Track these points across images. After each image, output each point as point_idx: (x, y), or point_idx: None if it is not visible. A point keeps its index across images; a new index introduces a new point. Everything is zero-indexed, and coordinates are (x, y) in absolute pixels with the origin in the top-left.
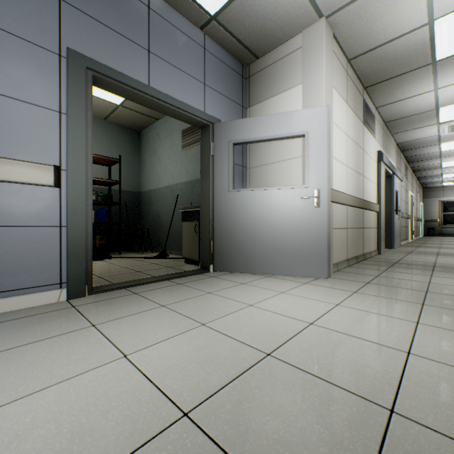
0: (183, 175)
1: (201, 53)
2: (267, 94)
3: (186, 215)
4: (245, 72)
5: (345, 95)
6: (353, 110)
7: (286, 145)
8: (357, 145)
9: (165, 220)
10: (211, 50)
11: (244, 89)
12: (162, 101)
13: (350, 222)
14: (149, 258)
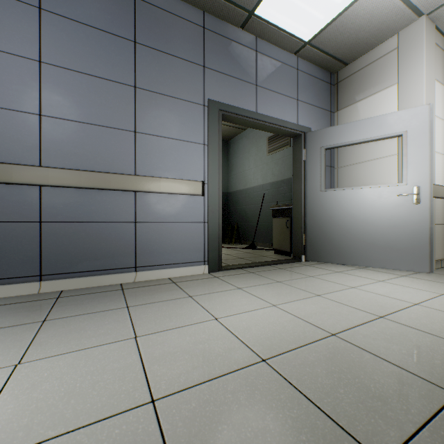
0: (269, 177)
1: (294, 74)
2: (357, 97)
3: (277, 212)
4: (332, 79)
5: None
6: None
7: (379, 144)
8: None
9: (251, 216)
10: (303, 68)
11: (332, 95)
12: (266, 122)
13: None
14: (242, 248)
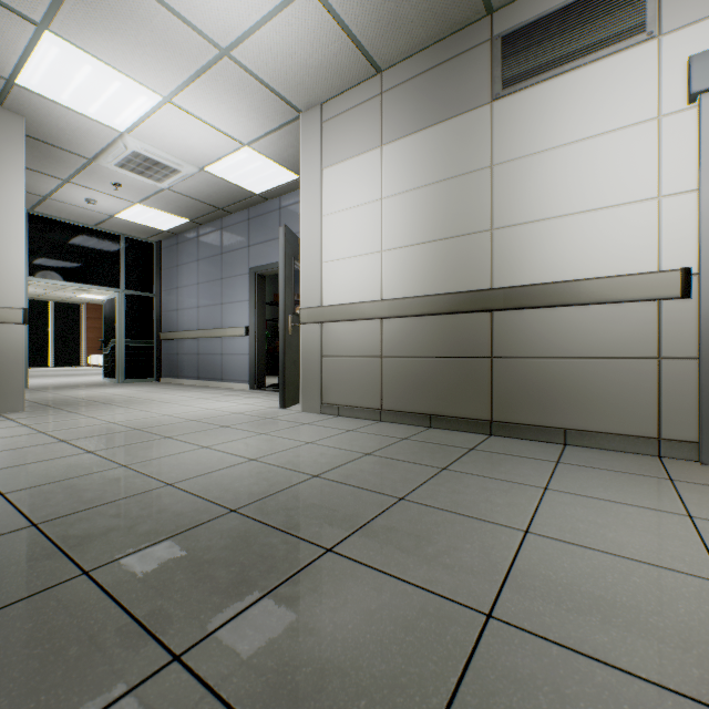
0: None
1: None
2: None
3: None
4: None
5: (376, 136)
6: (417, 128)
7: None
8: (446, 181)
9: None
10: None
11: None
12: None
13: (397, 346)
14: None
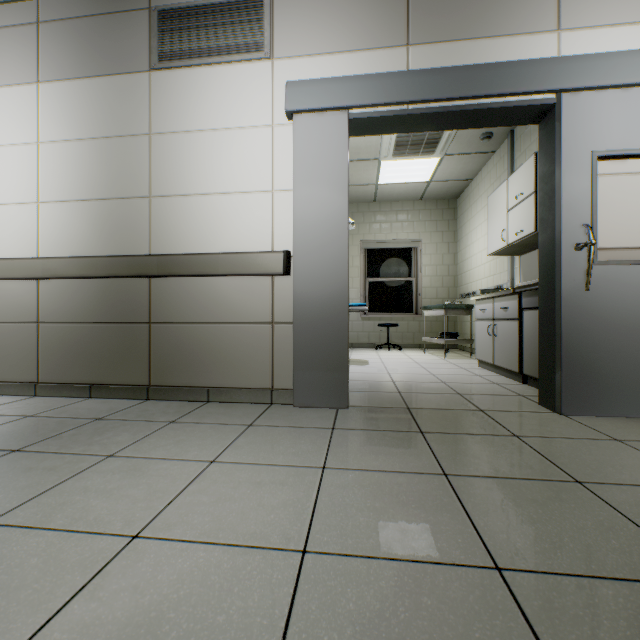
0: None
1: None
2: None
3: None
4: None
5: (33, 70)
6: (78, 74)
7: None
8: (108, 138)
9: None
10: None
11: None
12: None
13: (56, 310)
14: None
